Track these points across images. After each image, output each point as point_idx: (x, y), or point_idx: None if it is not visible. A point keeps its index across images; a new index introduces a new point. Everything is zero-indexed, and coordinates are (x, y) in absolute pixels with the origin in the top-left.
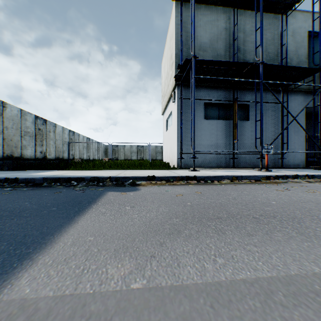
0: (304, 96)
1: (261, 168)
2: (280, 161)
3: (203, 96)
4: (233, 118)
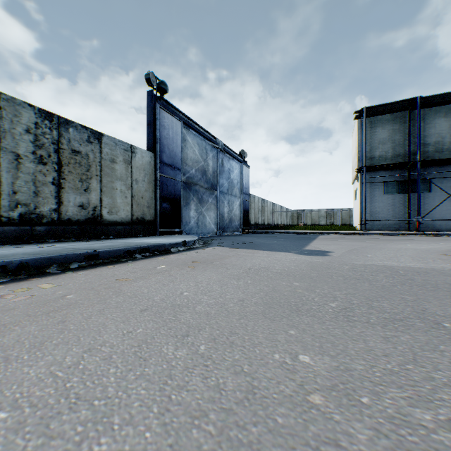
0: None
1: (418, 230)
2: None
3: (382, 177)
4: (407, 193)
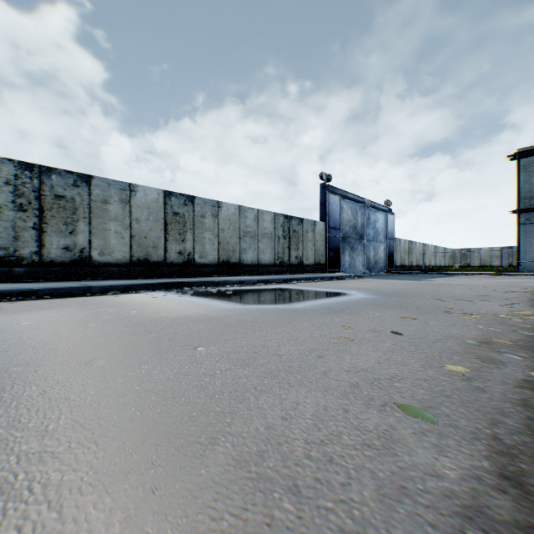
0: None
1: None
2: None
3: None
4: None
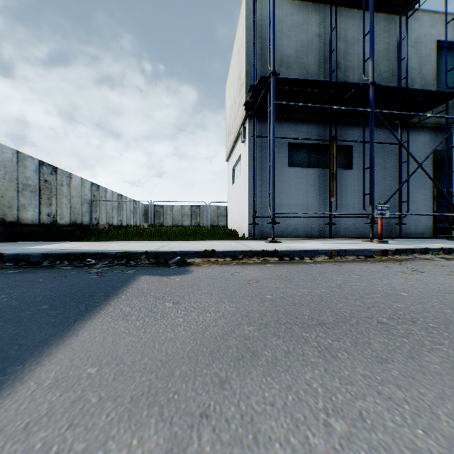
0: (431, 134)
1: (371, 238)
2: (397, 228)
3: (286, 133)
4: (330, 165)
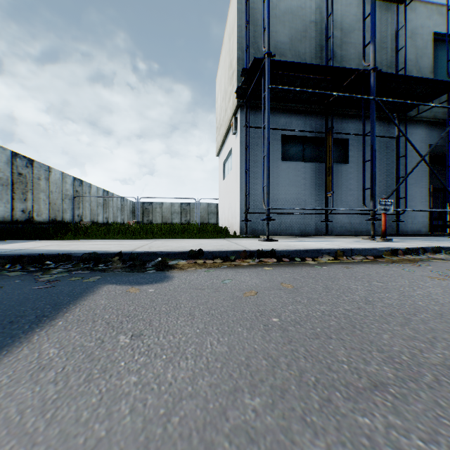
0: (428, 129)
1: (372, 235)
2: (393, 225)
3: (280, 124)
4: (326, 158)
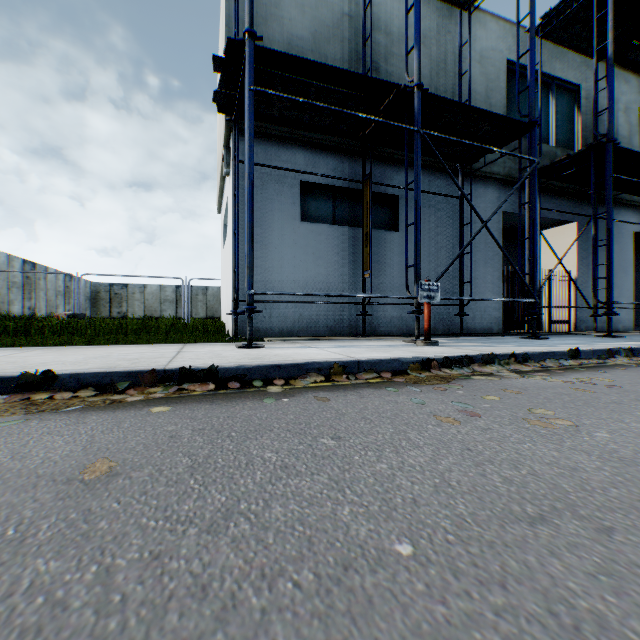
0: (501, 190)
1: (417, 336)
2: (459, 321)
3: (297, 164)
4: (363, 220)
